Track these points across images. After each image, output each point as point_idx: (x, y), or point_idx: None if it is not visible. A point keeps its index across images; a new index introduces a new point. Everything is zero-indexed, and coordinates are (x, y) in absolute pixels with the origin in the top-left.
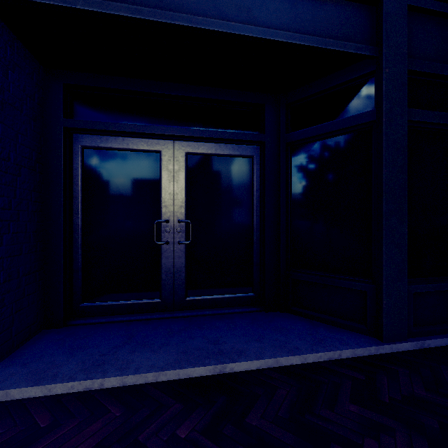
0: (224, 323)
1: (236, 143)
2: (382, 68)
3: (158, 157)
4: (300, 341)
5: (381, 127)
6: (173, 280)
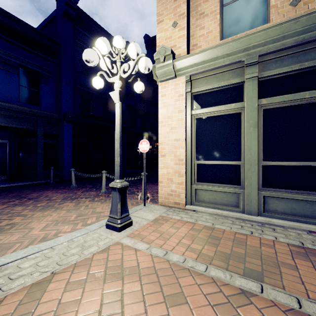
0: None
1: (1, 140)
2: (37, 132)
3: None
4: (18, 183)
5: (37, 143)
6: None
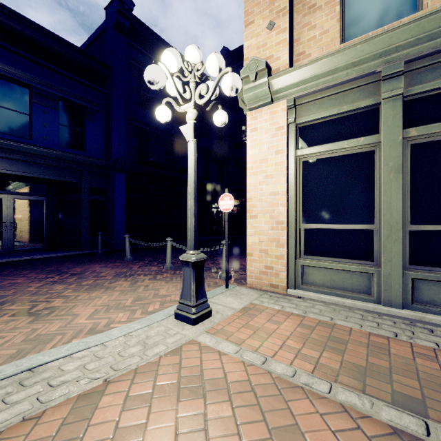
0: (32, 254)
1: (36, 196)
2: (82, 186)
3: (1, 200)
4: (58, 253)
5: (81, 200)
6: (8, 243)
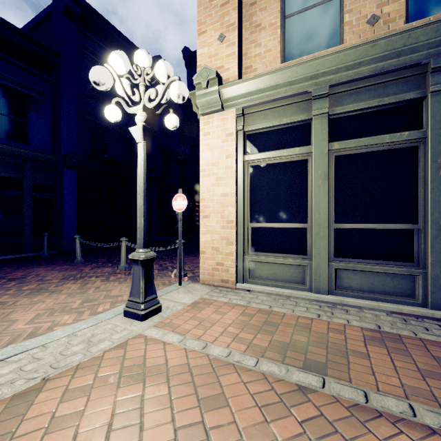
0: None
1: None
2: (24, 182)
3: None
4: None
5: (23, 198)
6: None
